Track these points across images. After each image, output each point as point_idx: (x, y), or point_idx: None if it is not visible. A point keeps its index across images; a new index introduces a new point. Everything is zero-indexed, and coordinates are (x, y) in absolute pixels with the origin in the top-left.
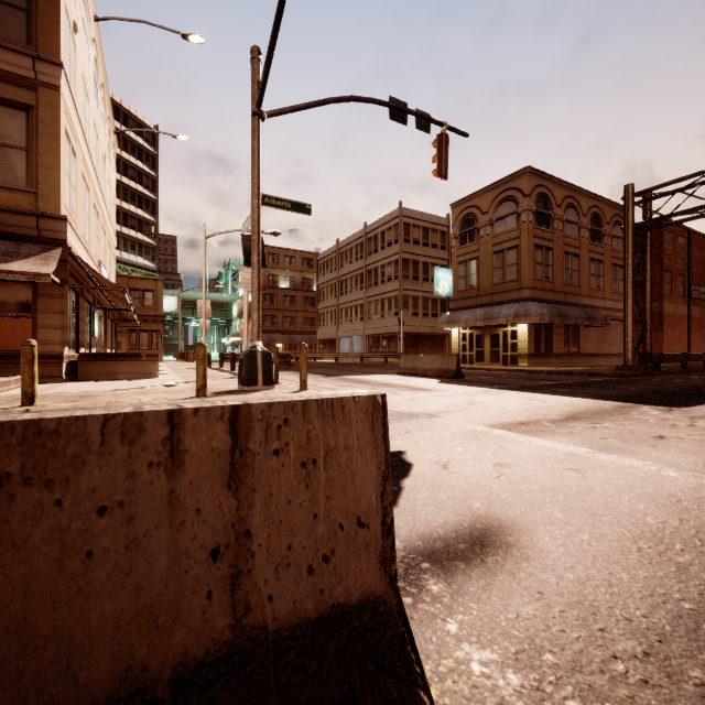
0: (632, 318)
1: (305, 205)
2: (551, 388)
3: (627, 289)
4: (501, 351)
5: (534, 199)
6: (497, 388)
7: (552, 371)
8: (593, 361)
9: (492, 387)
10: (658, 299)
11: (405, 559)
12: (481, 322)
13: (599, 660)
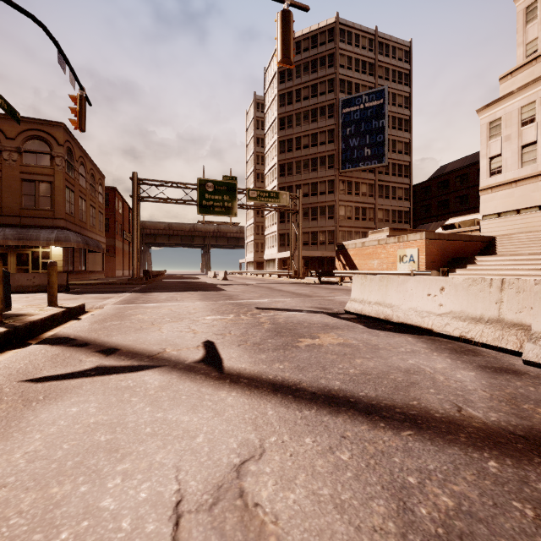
0: (137, 250)
1: (16, 112)
2: (156, 290)
3: (135, 233)
4: (32, 269)
5: (66, 150)
6: (136, 292)
7: (100, 283)
8: (91, 276)
9: (129, 292)
10: (113, 237)
11: (328, 310)
12: (15, 241)
13: None
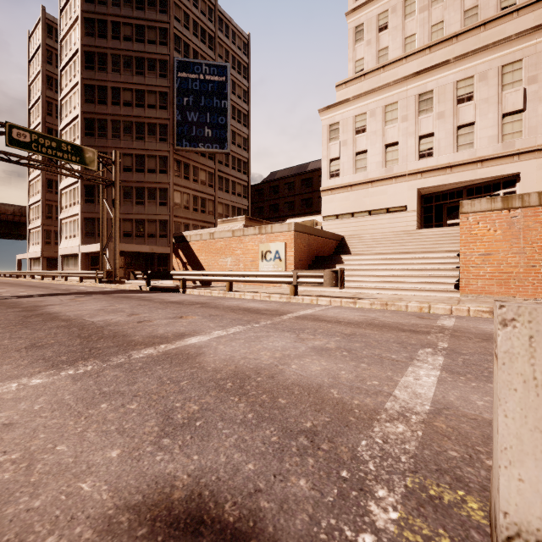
0: None
1: None
2: None
3: None
4: None
5: None
6: None
7: None
8: None
9: None
10: None
11: None
12: None
13: (327, 453)
